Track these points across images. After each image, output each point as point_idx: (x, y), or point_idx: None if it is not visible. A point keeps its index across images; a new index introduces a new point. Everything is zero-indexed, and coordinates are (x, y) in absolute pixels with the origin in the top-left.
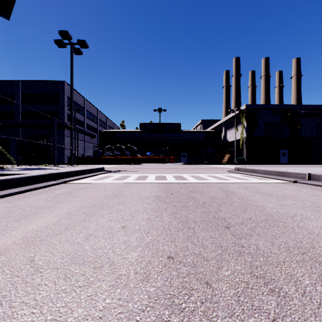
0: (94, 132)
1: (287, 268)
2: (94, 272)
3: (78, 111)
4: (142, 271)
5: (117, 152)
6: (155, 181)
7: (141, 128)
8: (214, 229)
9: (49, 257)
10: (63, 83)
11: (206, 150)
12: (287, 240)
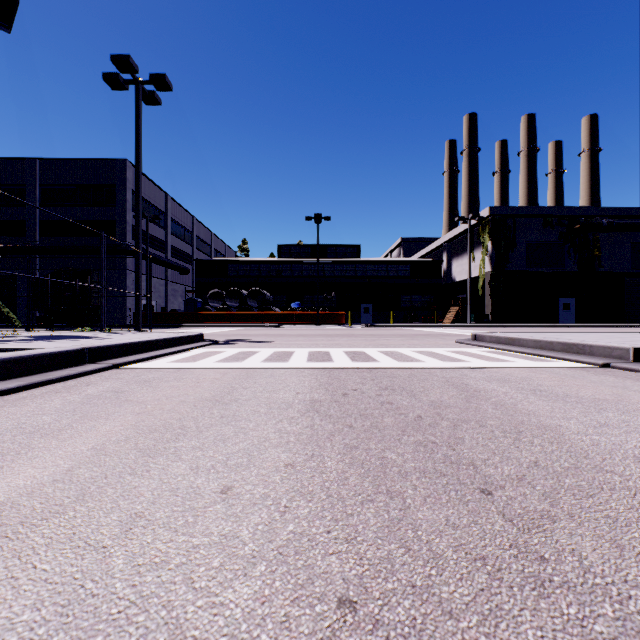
0: (187, 262)
1: None
2: None
3: (154, 221)
4: None
5: (233, 303)
6: (307, 364)
7: (280, 255)
8: (453, 496)
9: (1, 601)
10: (124, 164)
11: (410, 299)
12: None
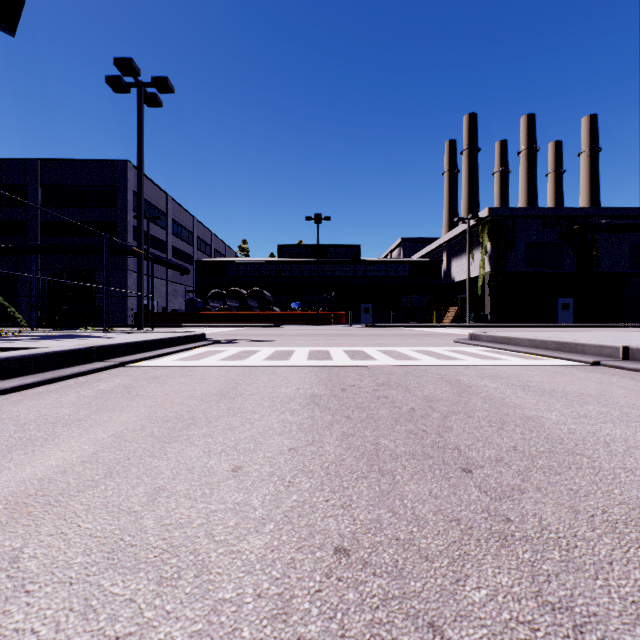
0: (188, 262)
1: (622, 583)
2: (157, 593)
3: (155, 222)
4: (273, 592)
5: (234, 303)
6: (307, 362)
7: (280, 255)
8: (437, 474)
9: (57, 549)
10: (125, 164)
11: (409, 299)
12: (606, 504)
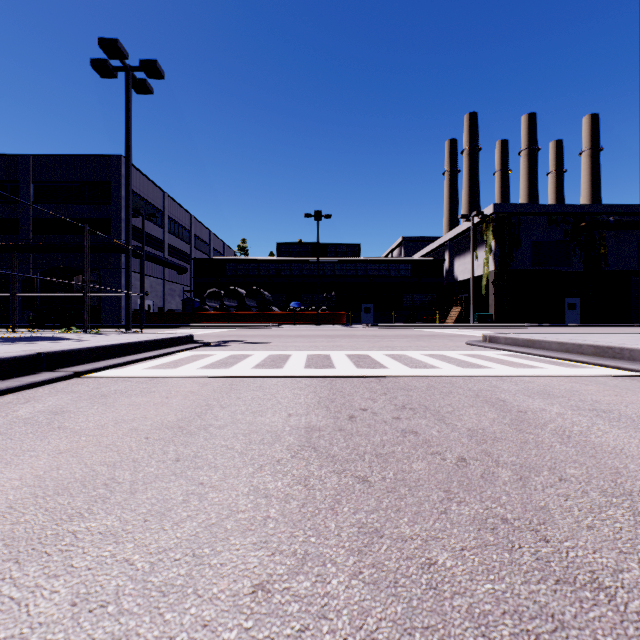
0: (185, 261)
1: None
2: None
3: (151, 219)
4: None
5: (231, 303)
6: (304, 371)
7: (279, 254)
8: None
9: None
10: (119, 160)
11: (411, 299)
12: None
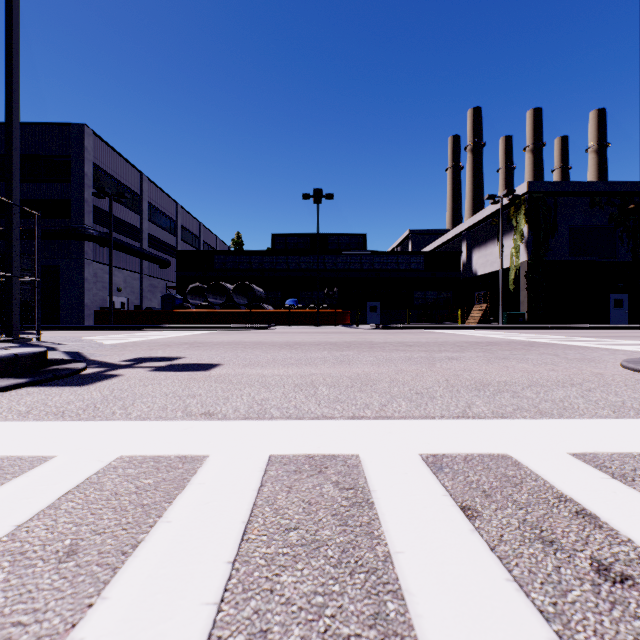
0: (169, 254)
1: None
2: None
3: (120, 201)
4: None
5: (218, 300)
6: None
7: (274, 245)
8: None
9: None
10: (81, 129)
11: (424, 296)
12: None
